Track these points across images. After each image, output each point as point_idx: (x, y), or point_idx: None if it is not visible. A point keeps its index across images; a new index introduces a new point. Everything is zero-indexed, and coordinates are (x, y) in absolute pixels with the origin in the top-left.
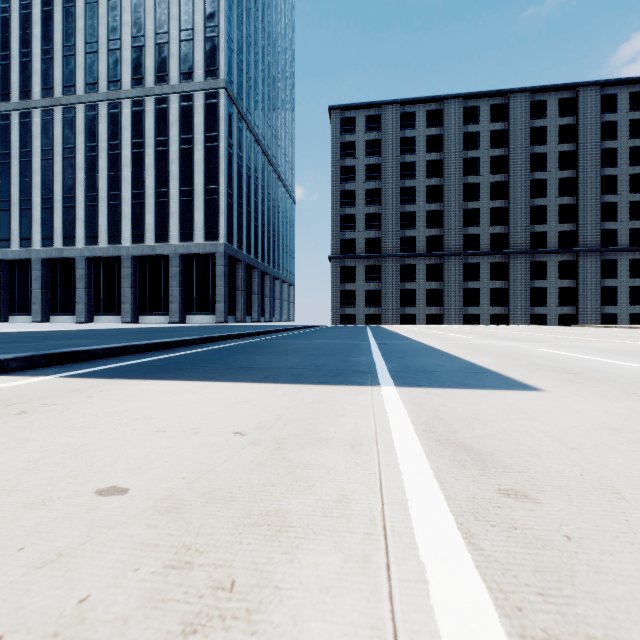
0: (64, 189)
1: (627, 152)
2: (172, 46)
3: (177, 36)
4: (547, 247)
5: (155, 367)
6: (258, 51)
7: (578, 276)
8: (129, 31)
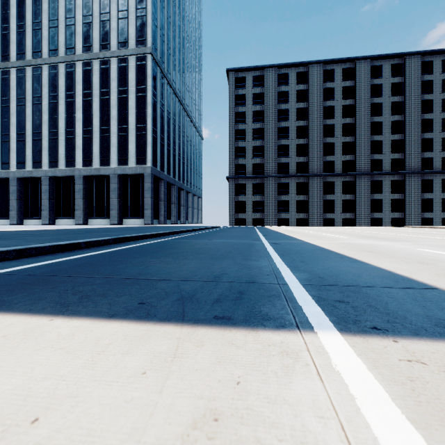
0: (33, 127)
1: (440, 102)
2: (112, 22)
3: (116, 15)
4: (383, 170)
5: (21, 279)
6: (176, 29)
7: (405, 191)
8: (81, 11)
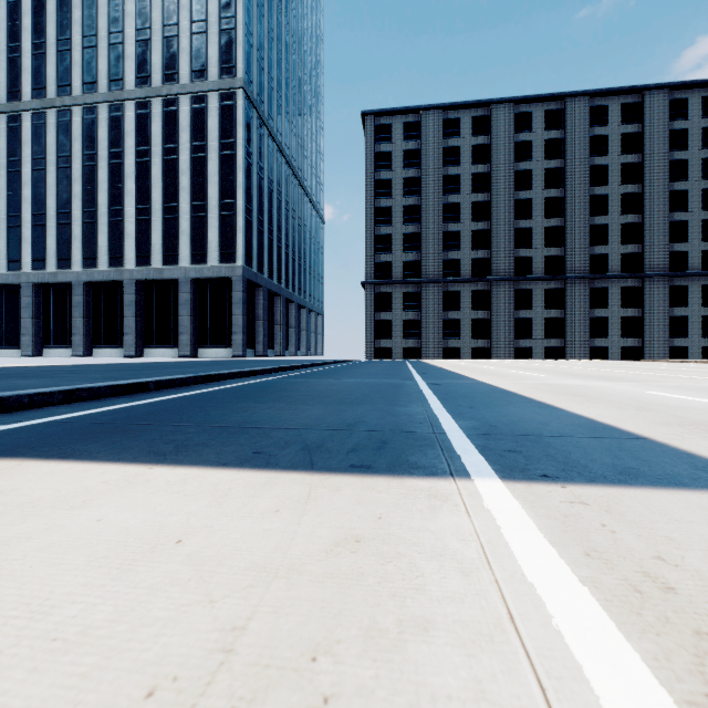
0: (58, 204)
1: (699, 164)
2: (182, 40)
3: (188, 28)
4: (609, 271)
5: (87, 427)
6: (281, 48)
7: (644, 304)
8: (133, 22)
